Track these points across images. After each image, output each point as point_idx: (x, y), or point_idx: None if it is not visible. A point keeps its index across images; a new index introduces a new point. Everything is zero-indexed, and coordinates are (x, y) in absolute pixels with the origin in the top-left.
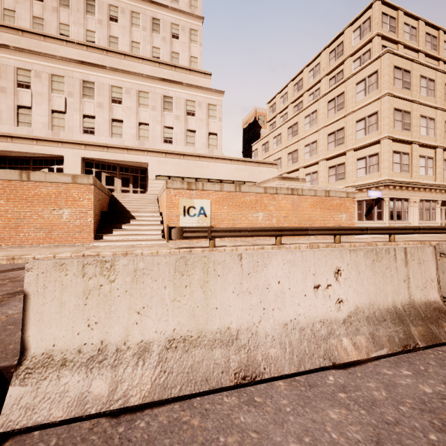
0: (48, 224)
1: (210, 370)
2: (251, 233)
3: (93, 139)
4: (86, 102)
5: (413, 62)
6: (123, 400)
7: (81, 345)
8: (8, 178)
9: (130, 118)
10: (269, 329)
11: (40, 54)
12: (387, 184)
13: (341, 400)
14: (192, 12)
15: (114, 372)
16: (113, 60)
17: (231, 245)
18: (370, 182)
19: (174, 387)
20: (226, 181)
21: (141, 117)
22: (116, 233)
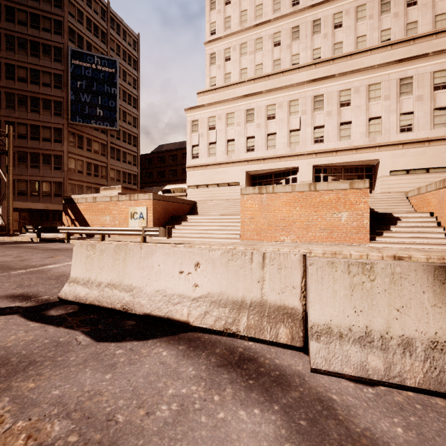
0: (329, 226)
1: None
2: None
3: (322, 146)
4: (316, 115)
5: None
6: None
7: None
8: (301, 190)
9: (359, 116)
10: None
11: (282, 88)
12: None
13: None
14: None
15: None
16: (339, 65)
17: None
18: None
19: None
20: None
21: (372, 112)
22: (386, 235)
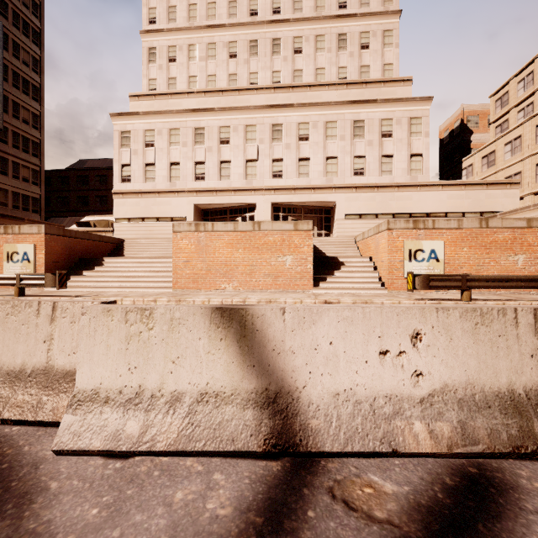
0: (274, 271)
1: None
2: (527, 283)
3: (281, 182)
4: (275, 146)
5: None
6: None
7: None
8: (245, 229)
9: (317, 154)
10: None
11: (237, 108)
12: None
13: None
14: (386, 10)
15: None
16: (299, 95)
17: (486, 299)
18: None
19: None
20: (435, 214)
21: (329, 150)
22: (329, 281)
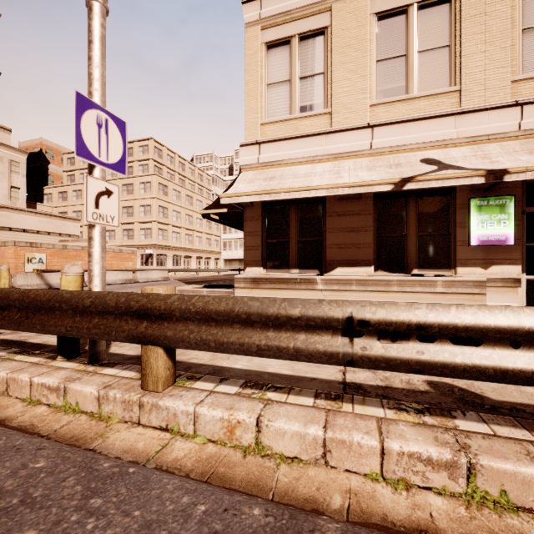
0: None
1: None
2: None
3: None
4: None
5: (169, 181)
6: None
7: None
8: None
9: None
10: (109, 280)
11: None
12: (155, 246)
13: (117, 285)
14: None
15: None
16: None
17: None
18: (147, 244)
19: None
20: (31, 231)
21: None
22: None
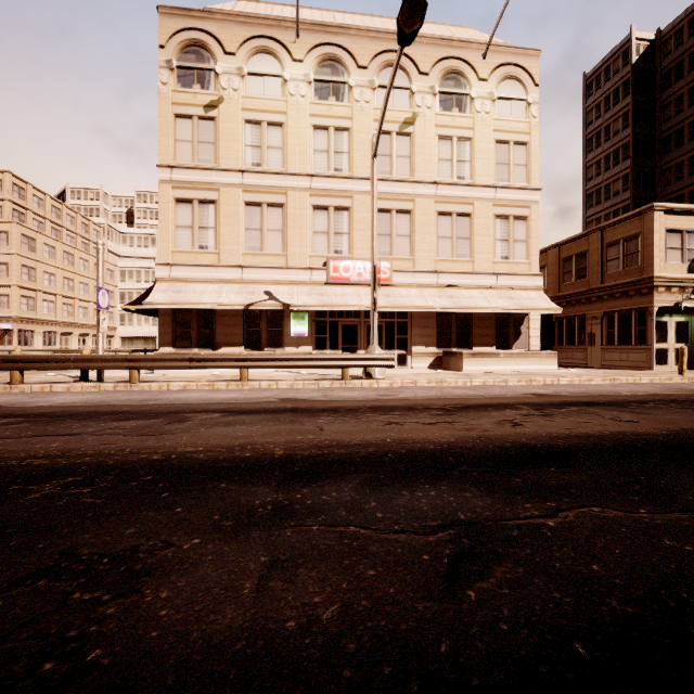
0: None
1: None
2: None
3: None
4: None
5: (39, 233)
6: None
7: None
8: None
9: None
10: None
11: None
12: (17, 319)
13: None
14: None
15: None
16: None
17: None
18: (2, 315)
19: None
20: None
21: None
22: None
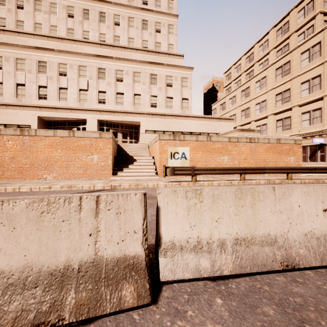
0: (85, 165)
1: (265, 259)
2: (223, 171)
3: (105, 106)
4: (100, 82)
5: None
6: (219, 271)
7: (187, 238)
8: (62, 135)
9: (128, 91)
10: (295, 237)
11: (72, 52)
12: None
13: None
14: (170, 12)
15: (210, 255)
16: (117, 52)
17: (206, 180)
18: (314, 131)
19: (246, 267)
20: (195, 133)
21: (136, 90)
22: (125, 171)
